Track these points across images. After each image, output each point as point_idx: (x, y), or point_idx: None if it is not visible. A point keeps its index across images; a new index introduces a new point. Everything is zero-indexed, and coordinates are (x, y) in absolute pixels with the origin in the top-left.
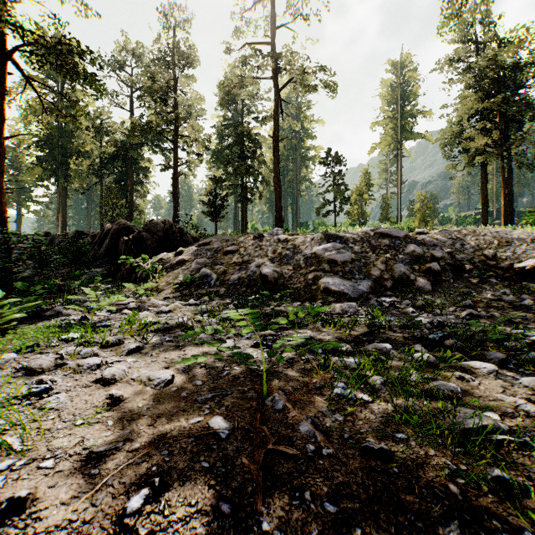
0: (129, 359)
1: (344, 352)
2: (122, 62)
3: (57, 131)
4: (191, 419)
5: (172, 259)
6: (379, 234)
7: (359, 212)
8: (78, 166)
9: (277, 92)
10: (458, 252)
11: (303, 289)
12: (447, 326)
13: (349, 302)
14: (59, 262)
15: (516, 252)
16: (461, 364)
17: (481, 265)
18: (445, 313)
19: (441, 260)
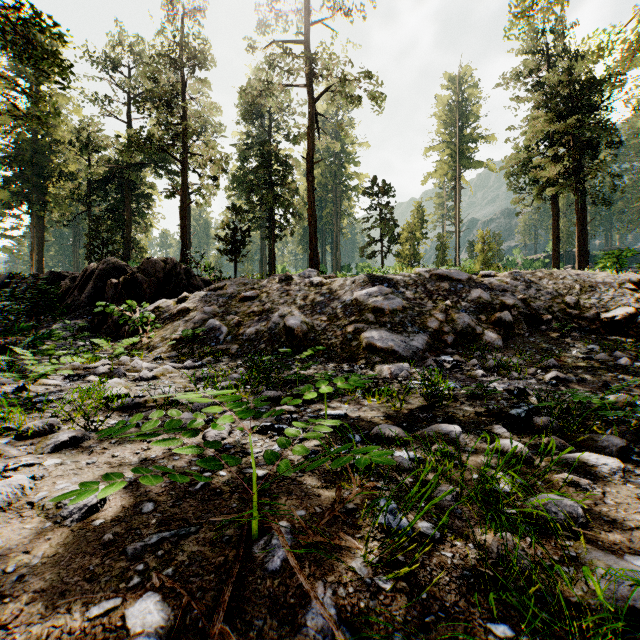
0: (50, 460)
1: (394, 439)
2: (116, 60)
3: (30, 145)
4: (96, 603)
5: (172, 307)
6: (436, 276)
7: (410, 254)
8: (58, 190)
9: (311, 103)
10: (533, 299)
11: (339, 346)
12: (530, 395)
13: (400, 362)
14: (11, 310)
15: (602, 299)
16: (566, 457)
17: (561, 315)
18: (524, 376)
19: (513, 308)
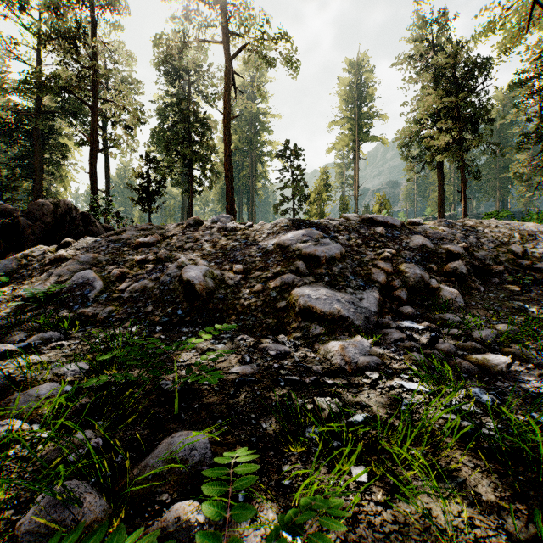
0: None
1: None
2: (24, 2)
3: None
4: None
5: (47, 256)
6: (368, 221)
7: (318, 213)
8: None
9: (228, 59)
10: (476, 248)
11: (260, 308)
12: None
13: (352, 335)
14: None
15: None
16: None
17: (508, 265)
18: None
19: (461, 258)
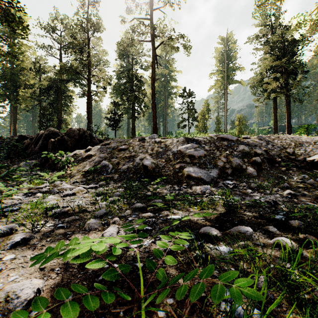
0: (7, 256)
1: (215, 237)
2: (54, 27)
3: (10, 70)
4: None
5: (83, 154)
6: (220, 138)
7: (202, 126)
8: (24, 93)
9: (153, 50)
10: (270, 150)
11: (172, 175)
12: (279, 204)
13: (205, 184)
14: None
15: (306, 150)
16: None
17: (285, 158)
18: (272, 192)
19: (261, 155)
